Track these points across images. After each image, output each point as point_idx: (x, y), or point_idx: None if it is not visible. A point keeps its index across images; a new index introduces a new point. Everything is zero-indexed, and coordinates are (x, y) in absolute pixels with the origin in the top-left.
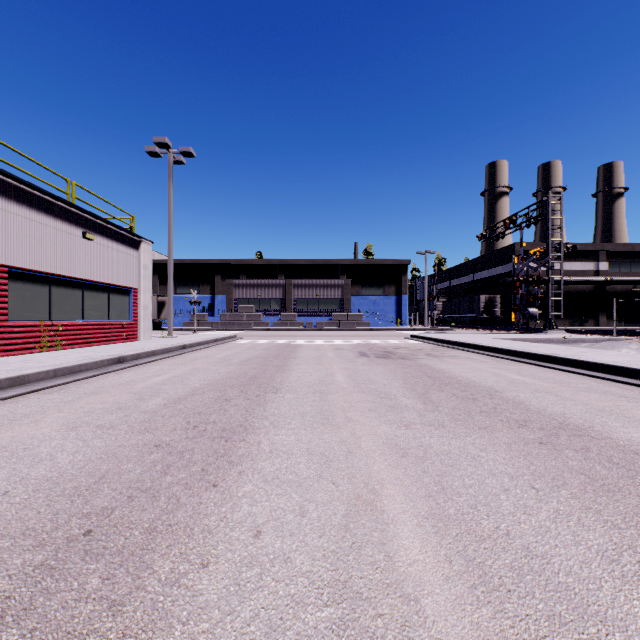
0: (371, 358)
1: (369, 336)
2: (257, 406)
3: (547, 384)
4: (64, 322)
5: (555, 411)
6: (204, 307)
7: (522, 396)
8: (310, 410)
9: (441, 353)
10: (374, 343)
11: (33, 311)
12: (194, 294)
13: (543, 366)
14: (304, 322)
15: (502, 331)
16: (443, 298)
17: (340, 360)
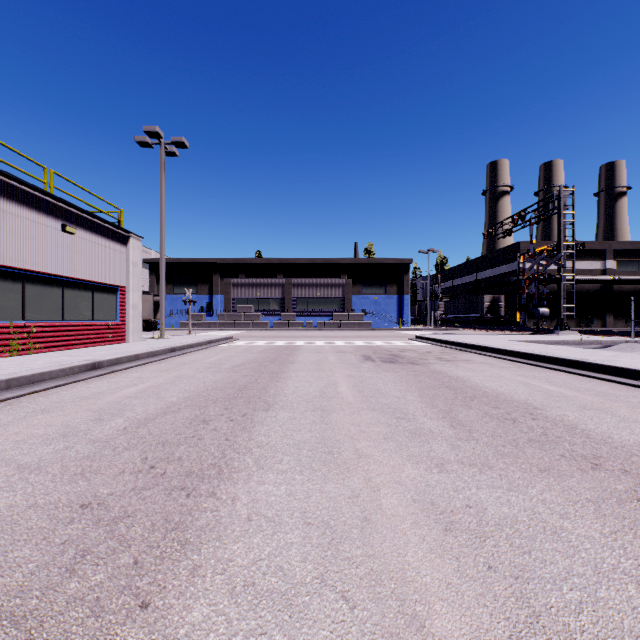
0: (377, 363)
1: (371, 337)
2: (241, 431)
3: (591, 397)
4: (40, 323)
5: (626, 440)
6: (202, 307)
7: (571, 415)
8: (308, 438)
9: (453, 357)
10: (378, 345)
11: (3, 311)
12: (188, 293)
13: (574, 373)
14: (304, 322)
15: (509, 332)
16: (446, 298)
17: (343, 365)
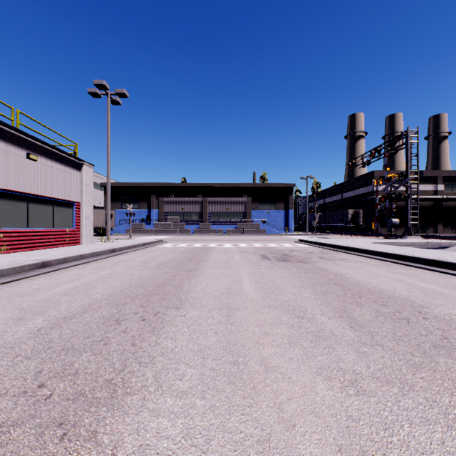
0: (273, 261)
1: (266, 240)
2: (149, 334)
3: None
4: (7, 229)
5: None
6: (143, 218)
7: None
8: (214, 342)
9: (331, 256)
10: (272, 246)
11: None
12: (129, 207)
13: (435, 270)
14: (216, 229)
15: (367, 236)
16: (319, 212)
17: (246, 263)
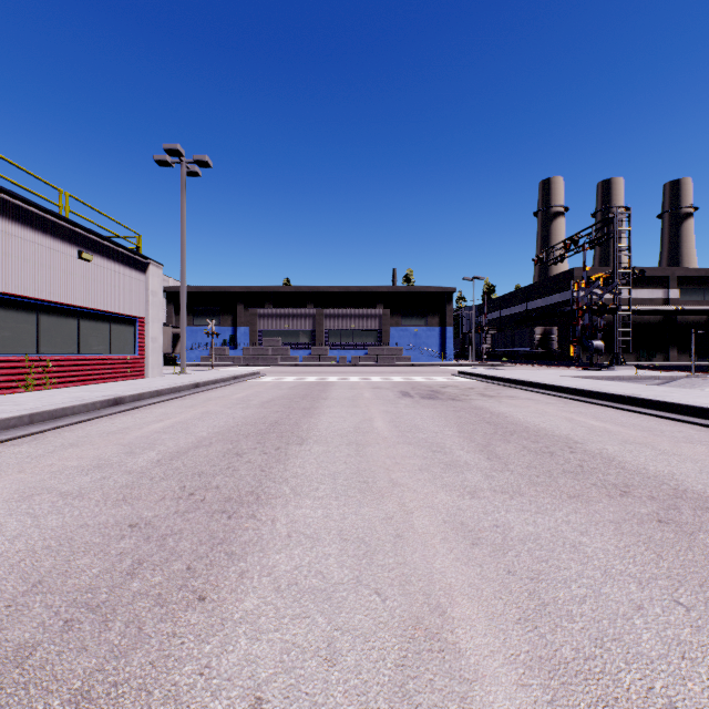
0: (415, 399)
1: (411, 373)
2: (276, 463)
3: (636, 432)
4: (55, 356)
5: (660, 471)
6: (225, 340)
7: (610, 449)
8: (344, 469)
9: (497, 393)
10: (417, 381)
11: (17, 343)
12: (211, 325)
13: (622, 409)
14: (337, 357)
15: (561, 367)
16: (493, 330)
17: (379, 401)
